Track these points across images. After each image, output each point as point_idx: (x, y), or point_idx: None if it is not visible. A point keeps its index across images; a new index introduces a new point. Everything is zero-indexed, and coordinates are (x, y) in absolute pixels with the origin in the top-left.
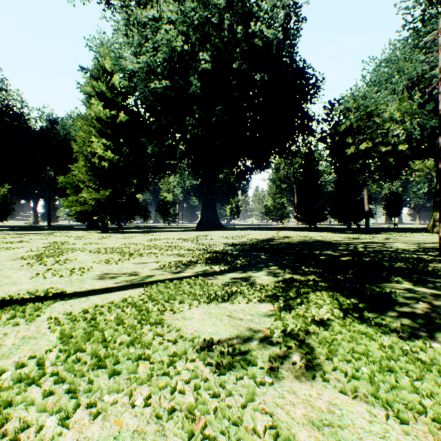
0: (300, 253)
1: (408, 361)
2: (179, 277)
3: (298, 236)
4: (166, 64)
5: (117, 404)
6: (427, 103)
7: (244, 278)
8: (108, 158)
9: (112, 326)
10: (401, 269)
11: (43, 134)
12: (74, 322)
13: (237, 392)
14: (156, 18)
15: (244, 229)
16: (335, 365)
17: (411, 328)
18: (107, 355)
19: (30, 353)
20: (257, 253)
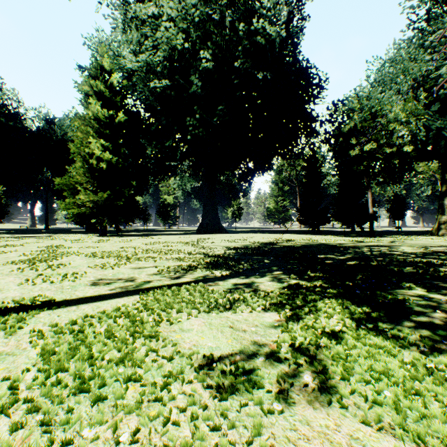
0: (305, 257)
1: (436, 382)
2: (178, 283)
3: (301, 239)
4: (166, 63)
5: (98, 440)
6: (432, 104)
7: (247, 283)
8: (106, 159)
9: (101, 339)
10: (411, 273)
11: (39, 134)
12: (60, 335)
13: (241, 423)
14: (155, 15)
15: (246, 232)
16: (353, 387)
17: (432, 341)
18: (92, 376)
19: (5, 373)
20: (260, 257)
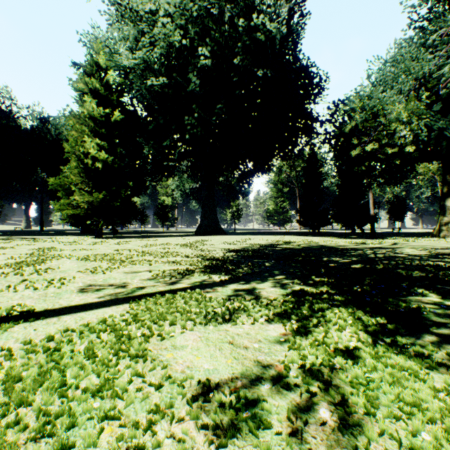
0: (307, 260)
1: None
2: (173, 289)
3: (302, 241)
4: (163, 60)
5: None
6: (434, 104)
7: (248, 290)
8: (102, 159)
9: (79, 361)
10: (421, 278)
11: (33, 133)
12: (32, 354)
13: None
14: (153, 11)
15: (246, 233)
16: (382, 426)
17: None
18: (60, 413)
19: None
20: (260, 260)
